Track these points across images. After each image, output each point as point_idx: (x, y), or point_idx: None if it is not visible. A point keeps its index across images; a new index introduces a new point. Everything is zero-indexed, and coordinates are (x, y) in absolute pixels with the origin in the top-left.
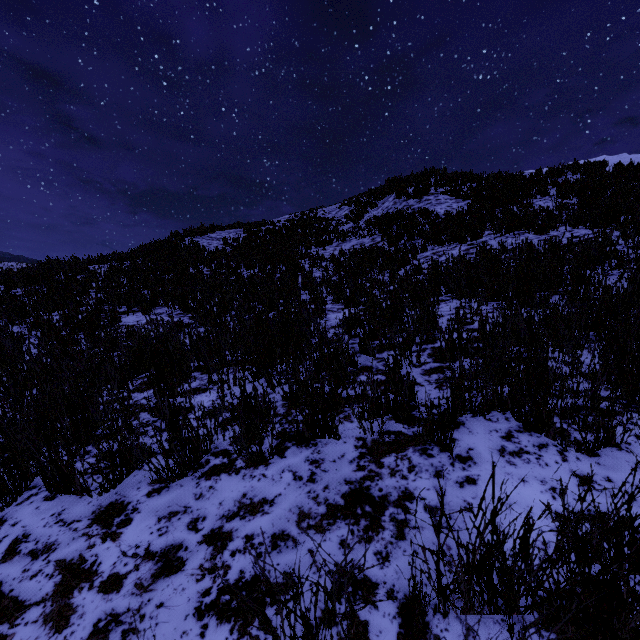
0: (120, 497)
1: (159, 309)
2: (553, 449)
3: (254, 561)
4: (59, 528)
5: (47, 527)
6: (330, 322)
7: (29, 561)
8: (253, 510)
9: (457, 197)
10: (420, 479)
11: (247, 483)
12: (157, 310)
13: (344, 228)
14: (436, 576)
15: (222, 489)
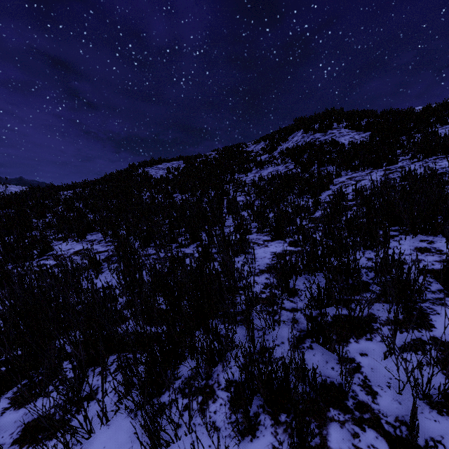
0: None
1: (94, 235)
2: None
3: None
4: None
5: None
6: (257, 262)
7: None
8: None
9: (358, 130)
10: None
11: None
12: (92, 236)
13: (261, 158)
14: None
15: None
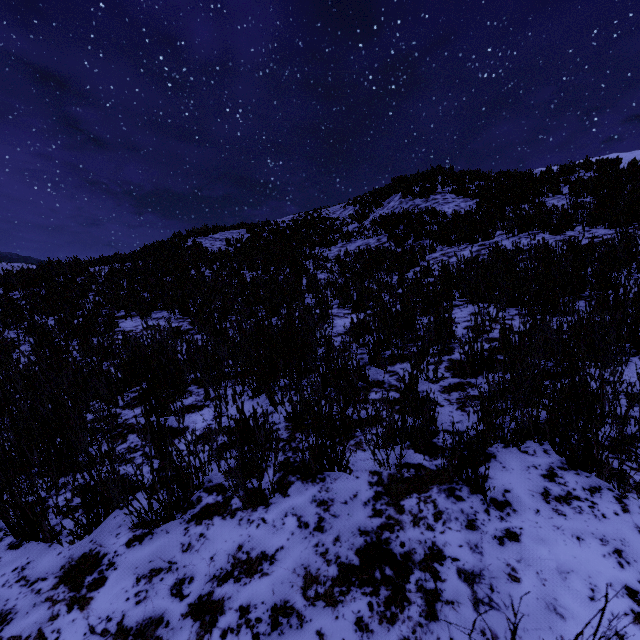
0: (95, 546)
1: (158, 313)
2: (608, 494)
3: None
4: (20, 589)
5: (6, 587)
6: (336, 329)
7: None
8: (250, 569)
9: (465, 196)
10: (449, 531)
11: (244, 530)
12: (156, 314)
13: (349, 228)
14: None
15: (214, 538)
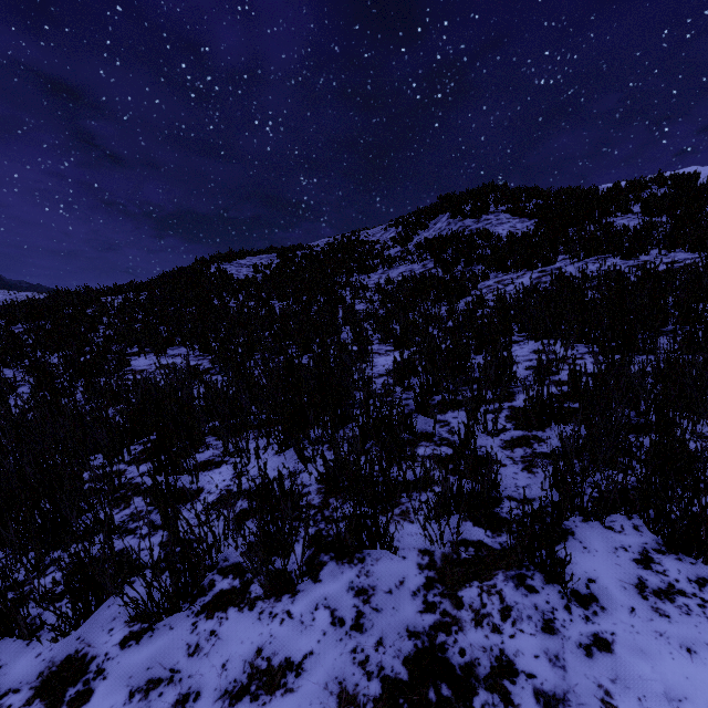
0: (83, 646)
1: (176, 349)
2: None
3: None
4: None
5: None
6: (377, 368)
7: None
8: (270, 683)
9: (521, 216)
10: (521, 634)
11: (264, 627)
12: (173, 351)
13: (390, 253)
14: None
15: (228, 637)
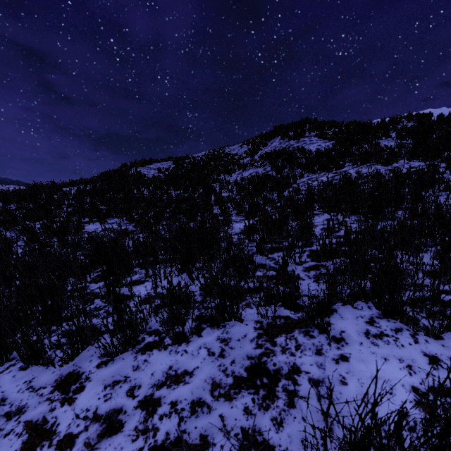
0: (76, 368)
1: (112, 220)
2: (407, 333)
3: (177, 424)
4: (29, 393)
5: (20, 392)
6: (234, 230)
7: (4, 421)
8: (177, 380)
9: (325, 139)
10: (305, 356)
11: (173, 357)
12: (110, 220)
13: (244, 161)
14: (323, 448)
15: (154, 362)
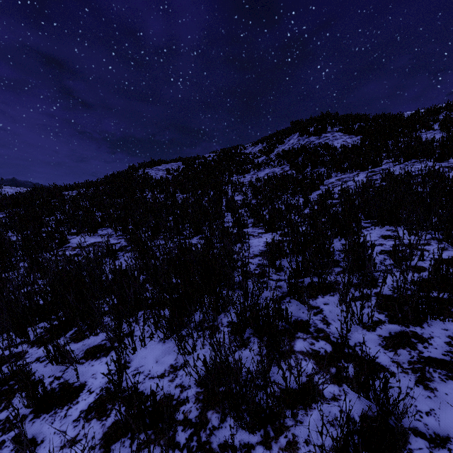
0: None
1: (104, 230)
2: None
3: None
4: None
5: None
6: (252, 249)
7: None
8: None
9: (350, 134)
10: None
11: None
12: (102, 231)
13: (259, 160)
14: None
15: None
